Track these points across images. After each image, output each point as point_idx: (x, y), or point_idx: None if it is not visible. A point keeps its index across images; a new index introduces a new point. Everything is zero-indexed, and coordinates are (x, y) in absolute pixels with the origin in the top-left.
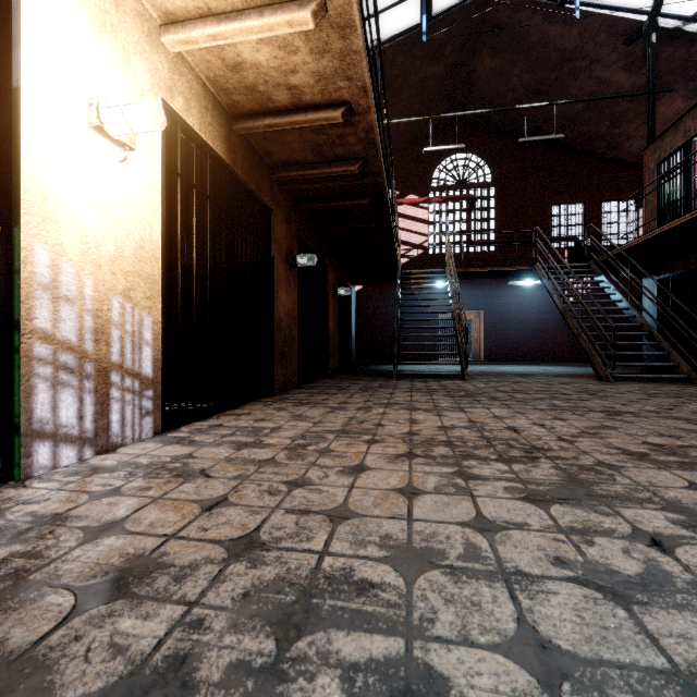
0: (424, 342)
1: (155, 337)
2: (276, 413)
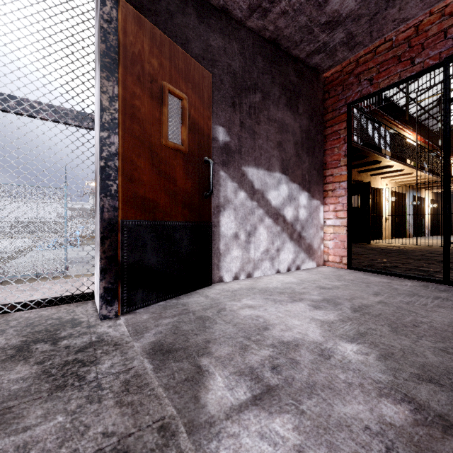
0: None
1: (429, 225)
2: None
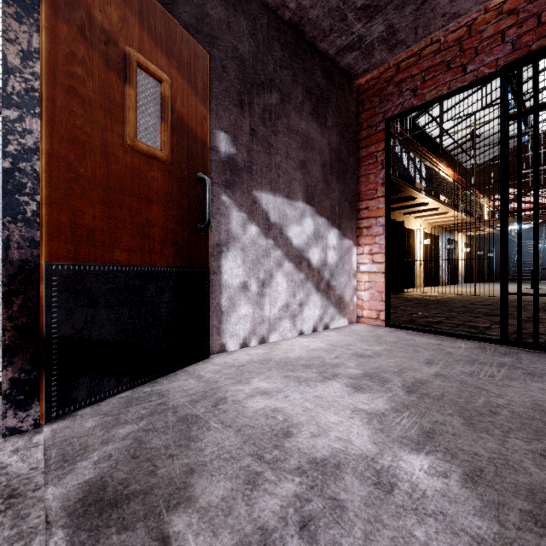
0: (524, 271)
1: (463, 272)
2: (478, 284)
